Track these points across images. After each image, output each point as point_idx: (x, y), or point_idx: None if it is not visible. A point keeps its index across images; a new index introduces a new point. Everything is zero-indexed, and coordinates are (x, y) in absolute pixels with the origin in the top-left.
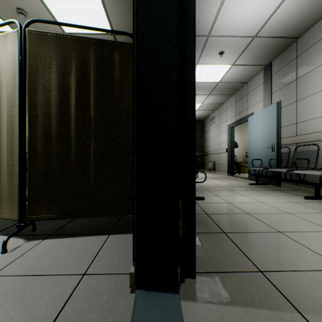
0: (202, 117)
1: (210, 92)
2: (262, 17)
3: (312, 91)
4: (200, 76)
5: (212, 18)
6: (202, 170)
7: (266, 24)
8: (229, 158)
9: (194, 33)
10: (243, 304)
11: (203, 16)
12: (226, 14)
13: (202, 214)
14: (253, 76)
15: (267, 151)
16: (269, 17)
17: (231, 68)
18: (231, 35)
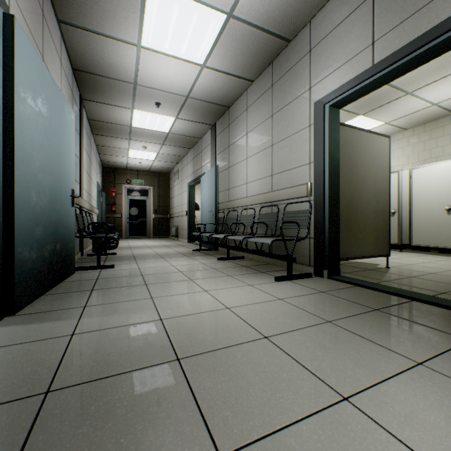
0: (165, 170)
1: (162, 141)
2: (186, 82)
3: (236, 161)
4: (143, 123)
5: (133, 69)
6: (166, 237)
7: (194, 89)
8: (189, 222)
9: (13, 129)
10: (43, 321)
11: (121, 64)
12: (147, 70)
13: (92, 279)
14: (204, 133)
15: (210, 215)
16: (194, 84)
17: (177, 121)
18: (162, 90)
